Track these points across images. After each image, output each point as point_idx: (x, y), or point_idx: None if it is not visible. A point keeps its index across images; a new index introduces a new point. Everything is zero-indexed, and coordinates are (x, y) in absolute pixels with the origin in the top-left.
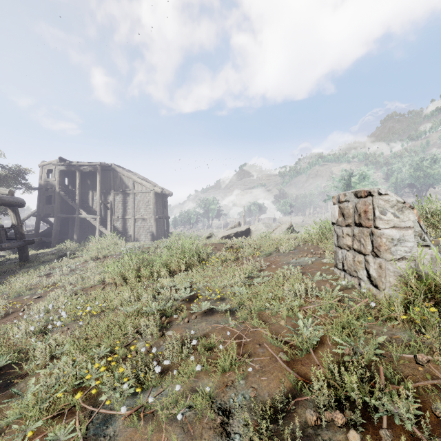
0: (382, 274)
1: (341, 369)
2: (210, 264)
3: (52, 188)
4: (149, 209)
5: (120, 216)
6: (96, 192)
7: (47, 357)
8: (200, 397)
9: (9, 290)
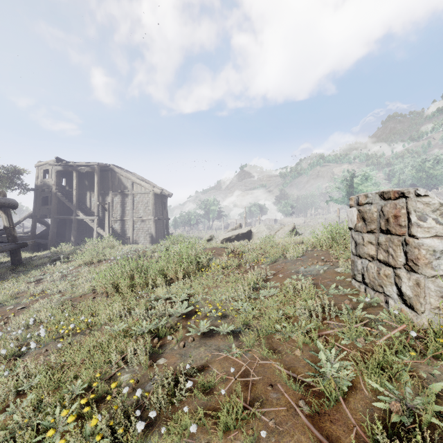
0: (420, 294)
1: None
2: (210, 272)
3: (48, 189)
4: (148, 210)
5: (118, 218)
6: (94, 193)
7: (10, 395)
8: None
9: None
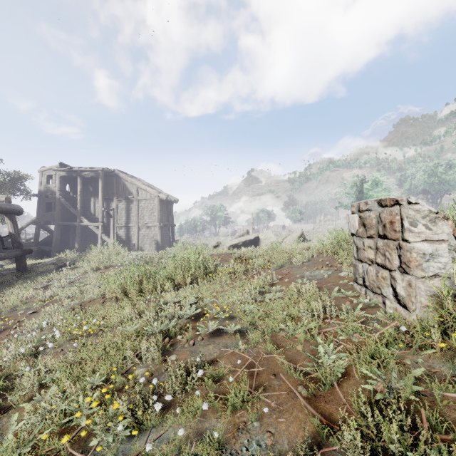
0: (411, 293)
1: (375, 414)
2: (217, 277)
3: (52, 195)
4: (154, 216)
5: (123, 224)
6: (98, 199)
7: (34, 387)
8: (207, 445)
9: (3, 304)
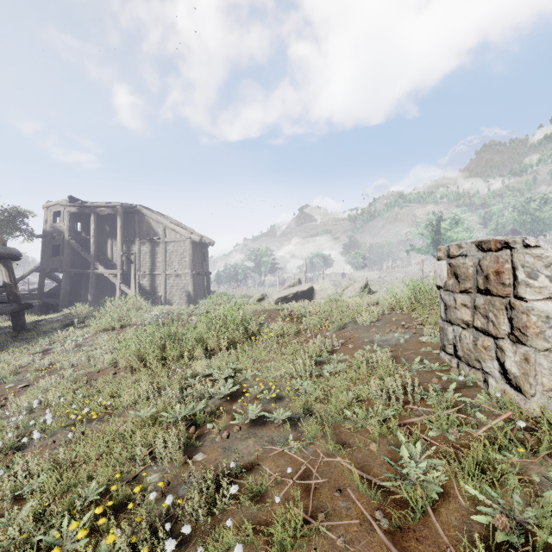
0: (529, 372)
1: None
2: (262, 341)
3: (59, 235)
4: (185, 262)
5: (147, 272)
6: (116, 241)
7: (5, 502)
8: None
9: None
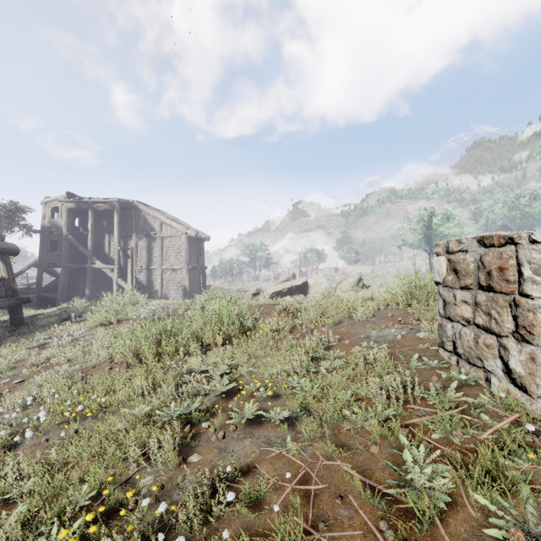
0: (536, 372)
1: None
2: (257, 336)
3: (57, 231)
4: (181, 257)
5: (144, 266)
6: (113, 236)
7: None
8: None
9: None
